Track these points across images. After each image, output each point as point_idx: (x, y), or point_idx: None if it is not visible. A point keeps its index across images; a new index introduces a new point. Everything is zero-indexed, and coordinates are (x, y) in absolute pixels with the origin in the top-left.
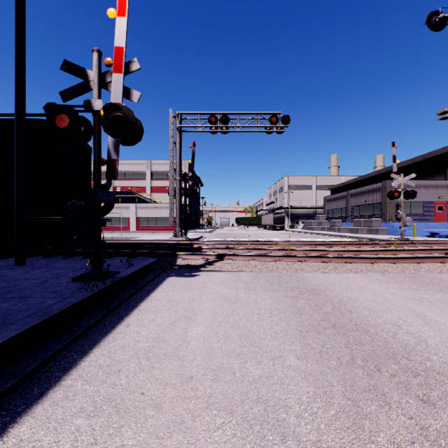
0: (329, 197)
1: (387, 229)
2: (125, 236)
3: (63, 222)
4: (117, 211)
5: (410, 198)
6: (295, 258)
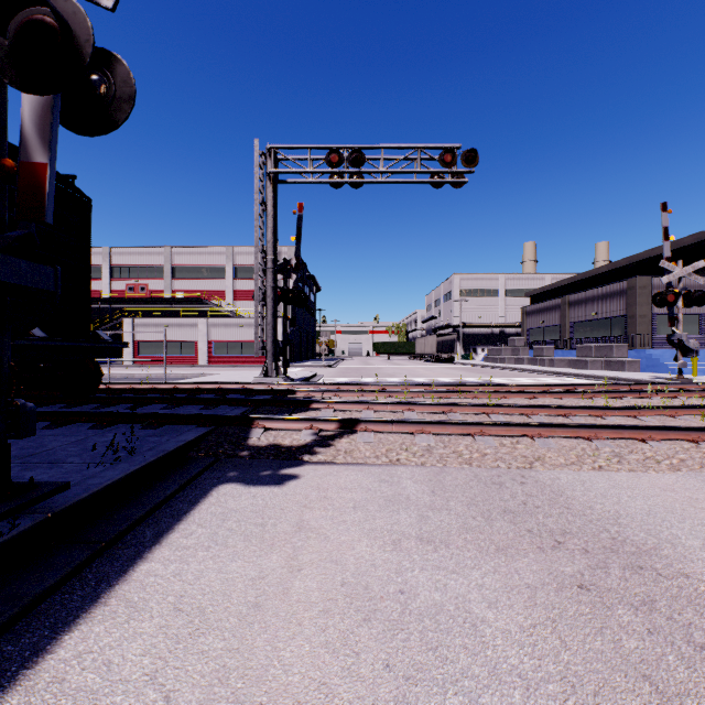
0: (530, 308)
1: (640, 362)
2: (182, 373)
3: None
4: (176, 331)
5: (696, 305)
6: (516, 429)
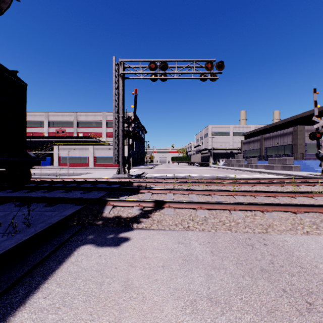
0: (245, 141)
1: (299, 166)
2: (79, 172)
3: None
4: (78, 152)
5: None
6: (253, 206)
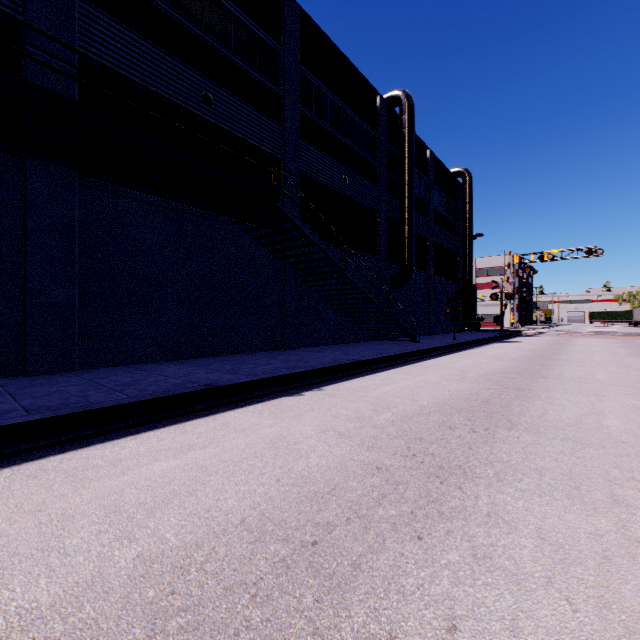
0: None
1: None
2: None
3: (494, 320)
4: None
5: None
6: (577, 334)
